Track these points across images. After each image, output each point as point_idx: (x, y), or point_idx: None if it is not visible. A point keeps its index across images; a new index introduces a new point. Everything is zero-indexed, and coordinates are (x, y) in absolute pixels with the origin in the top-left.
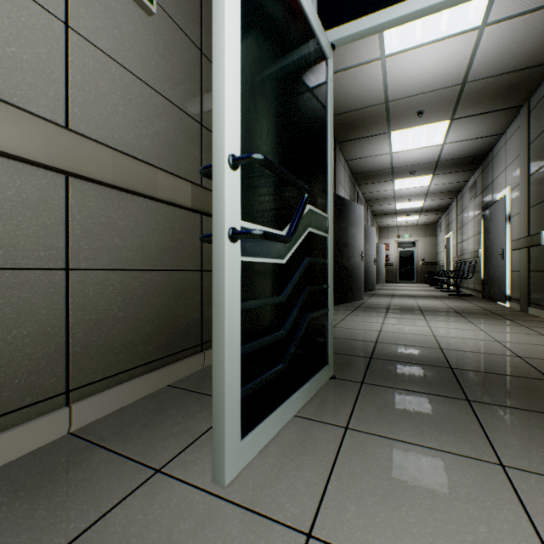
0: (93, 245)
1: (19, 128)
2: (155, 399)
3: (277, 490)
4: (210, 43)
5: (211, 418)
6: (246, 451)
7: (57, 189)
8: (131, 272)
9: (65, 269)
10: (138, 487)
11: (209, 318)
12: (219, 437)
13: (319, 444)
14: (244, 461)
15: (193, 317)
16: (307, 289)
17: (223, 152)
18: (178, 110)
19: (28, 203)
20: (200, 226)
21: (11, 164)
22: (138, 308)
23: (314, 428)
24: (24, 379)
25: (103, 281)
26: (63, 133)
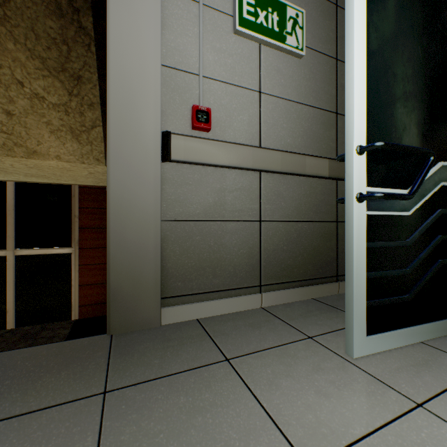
0: (271, 207)
1: (243, 154)
2: (304, 304)
3: (395, 375)
4: (343, 49)
5: (344, 323)
6: (370, 344)
7: (256, 179)
8: (290, 222)
9: (259, 221)
10: (299, 340)
11: (342, 257)
12: (349, 326)
13: (444, 367)
14: (368, 350)
15: (329, 255)
16: (438, 237)
17: (352, 146)
18: (319, 110)
19: (245, 189)
20: (335, 189)
21: (239, 172)
22: (293, 245)
23: (441, 356)
24: (244, 274)
25: (275, 228)
26: (259, 150)
